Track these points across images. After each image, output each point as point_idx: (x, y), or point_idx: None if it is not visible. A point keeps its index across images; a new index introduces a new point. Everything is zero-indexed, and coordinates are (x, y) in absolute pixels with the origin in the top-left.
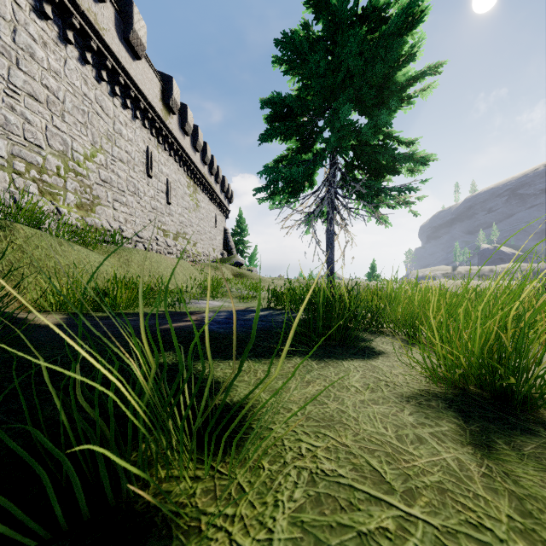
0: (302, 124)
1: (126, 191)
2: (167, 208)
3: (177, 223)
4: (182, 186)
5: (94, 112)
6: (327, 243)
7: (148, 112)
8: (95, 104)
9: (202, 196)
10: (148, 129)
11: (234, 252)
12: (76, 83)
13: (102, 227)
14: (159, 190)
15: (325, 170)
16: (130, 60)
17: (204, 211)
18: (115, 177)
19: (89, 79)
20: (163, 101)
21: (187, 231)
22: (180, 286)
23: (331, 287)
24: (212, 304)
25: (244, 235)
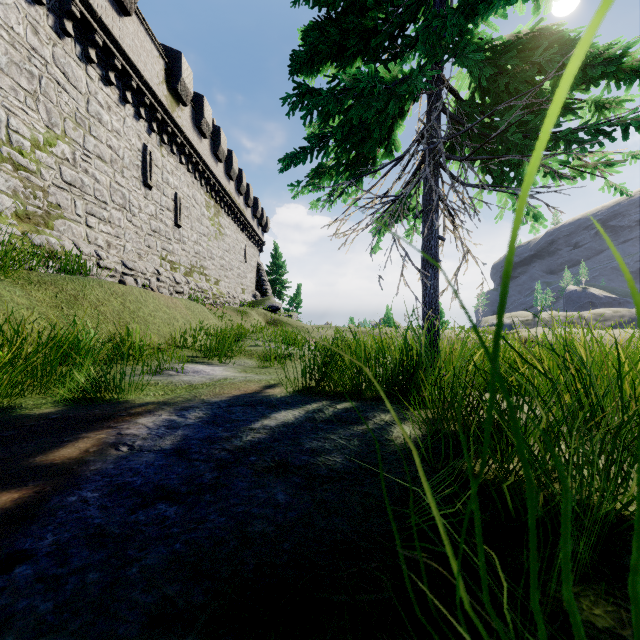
0: (374, 28)
1: (109, 203)
2: (176, 232)
3: (190, 254)
4: (198, 205)
5: (51, 78)
6: (424, 258)
7: (144, 95)
8: (54, 68)
9: (227, 221)
10: (145, 120)
11: (269, 294)
12: (16, 27)
13: (63, 250)
14: (163, 207)
15: (419, 116)
16: (112, 14)
17: (230, 240)
18: (90, 181)
19: (41, 28)
20: (168, 84)
21: (205, 265)
22: (176, 338)
23: (433, 344)
24: (208, 373)
25: (282, 272)
